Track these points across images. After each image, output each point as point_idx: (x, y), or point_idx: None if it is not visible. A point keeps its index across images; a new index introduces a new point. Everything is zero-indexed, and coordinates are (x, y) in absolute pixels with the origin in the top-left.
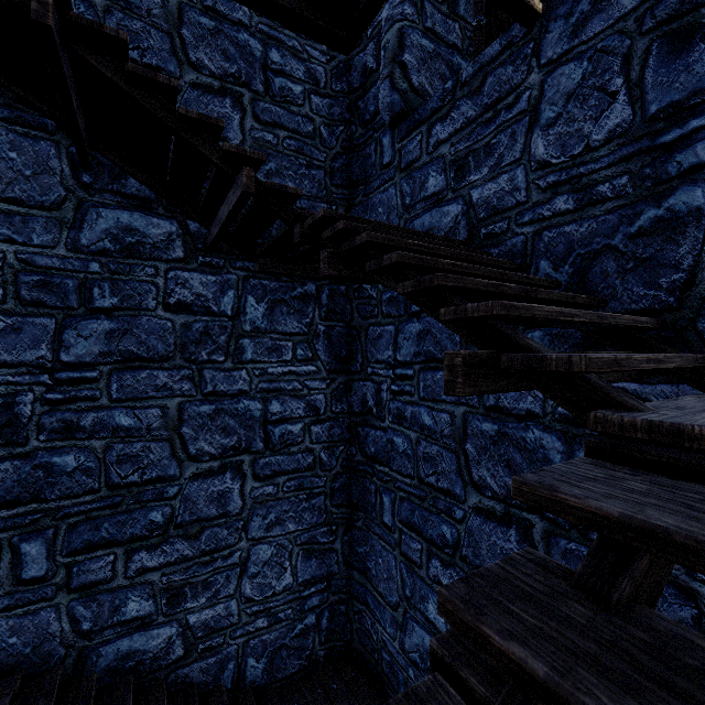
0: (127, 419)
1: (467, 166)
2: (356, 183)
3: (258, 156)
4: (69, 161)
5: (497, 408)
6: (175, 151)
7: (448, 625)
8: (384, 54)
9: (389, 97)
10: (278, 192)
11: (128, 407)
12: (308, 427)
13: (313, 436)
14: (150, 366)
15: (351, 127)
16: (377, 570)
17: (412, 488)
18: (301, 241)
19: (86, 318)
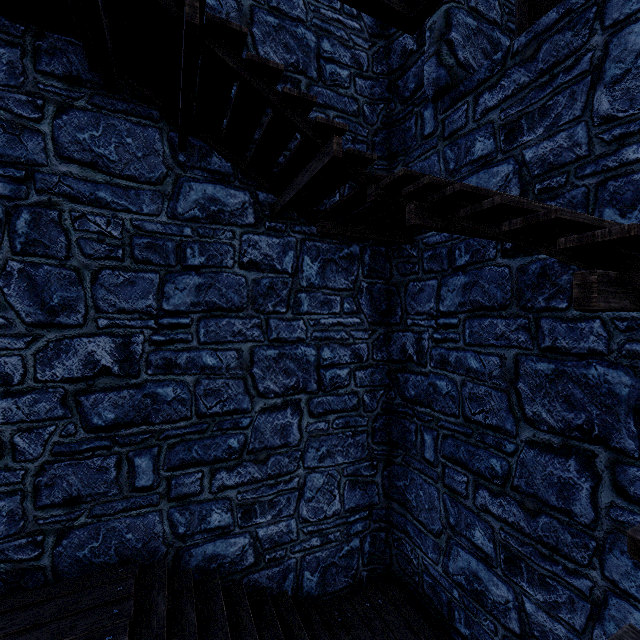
0: (211, 359)
1: (519, 129)
2: (395, 154)
3: (342, 127)
4: (169, 144)
5: (554, 348)
6: (268, 127)
7: (498, 549)
8: (430, 35)
9: (435, 73)
10: (356, 157)
11: (212, 349)
12: (353, 373)
13: (357, 381)
14: (228, 315)
15: (391, 104)
16: (417, 501)
17: (457, 426)
18: (374, 200)
19: (181, 274)
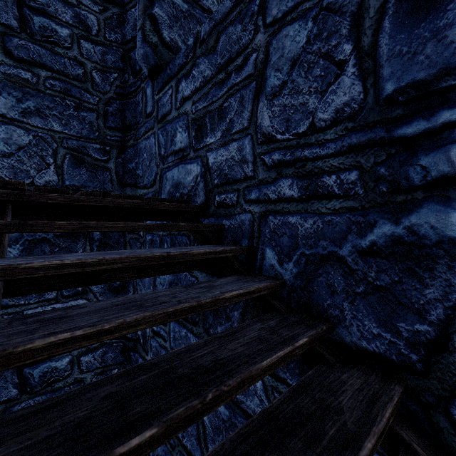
0: None
1: (205, 127)
2: (128, 127)
3: None
4: None
5: None
6: None
7: None
8: (138, 6)
9: (142, 48)
10: None
11: None
12: (78, 359)
13: (83, 366)
14: None
15: (125, 75)
16: None
17: None
18: None
19: None
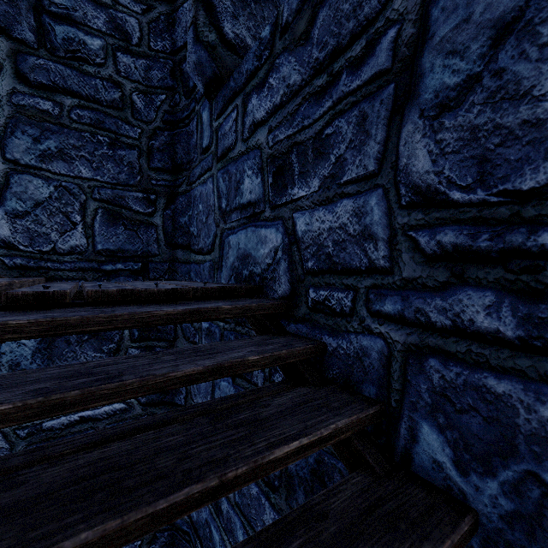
0: None
1: (289, 170)
2: (180, 167)
3: None
4: None
5: None
6: None
7: None
8: None
9: (194, 53)
10: None
11: None
12: None
13: None
14: None
15: (175, 96)
16: None
17: None
18: None
19: None
